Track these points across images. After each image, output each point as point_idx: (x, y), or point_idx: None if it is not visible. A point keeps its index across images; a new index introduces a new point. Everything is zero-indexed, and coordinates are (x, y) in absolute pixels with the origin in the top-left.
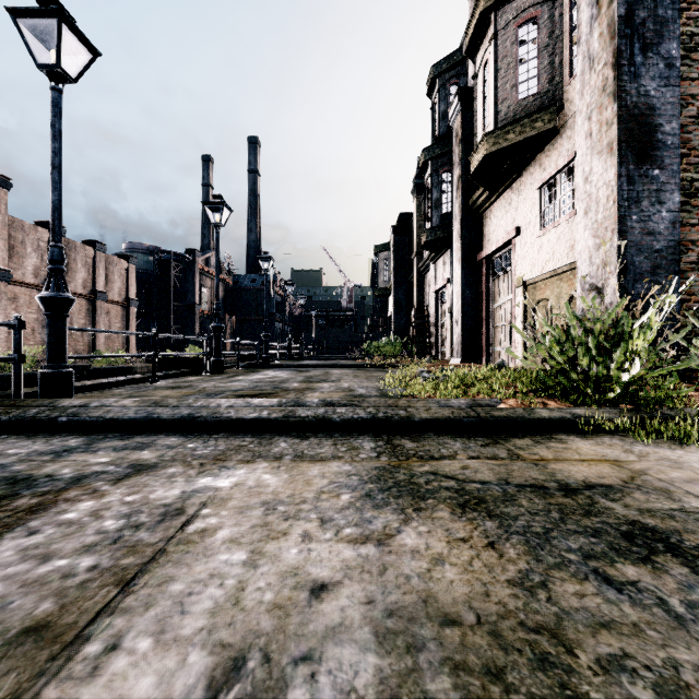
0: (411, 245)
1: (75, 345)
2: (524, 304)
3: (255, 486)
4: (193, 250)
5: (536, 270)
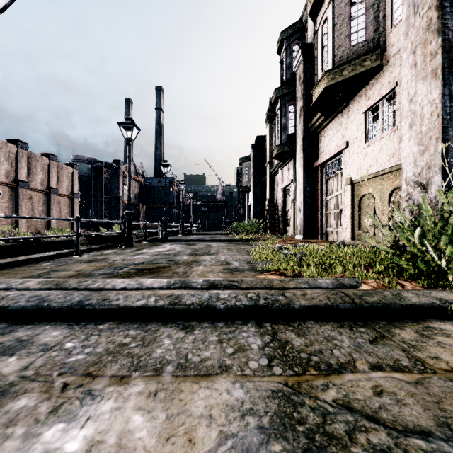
0: (264, 157)
1: (36, 224)
2: (352, 197)
3: (114, 452)
4: (118, 161)
5: (362, 172)
